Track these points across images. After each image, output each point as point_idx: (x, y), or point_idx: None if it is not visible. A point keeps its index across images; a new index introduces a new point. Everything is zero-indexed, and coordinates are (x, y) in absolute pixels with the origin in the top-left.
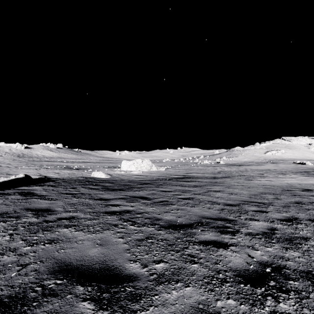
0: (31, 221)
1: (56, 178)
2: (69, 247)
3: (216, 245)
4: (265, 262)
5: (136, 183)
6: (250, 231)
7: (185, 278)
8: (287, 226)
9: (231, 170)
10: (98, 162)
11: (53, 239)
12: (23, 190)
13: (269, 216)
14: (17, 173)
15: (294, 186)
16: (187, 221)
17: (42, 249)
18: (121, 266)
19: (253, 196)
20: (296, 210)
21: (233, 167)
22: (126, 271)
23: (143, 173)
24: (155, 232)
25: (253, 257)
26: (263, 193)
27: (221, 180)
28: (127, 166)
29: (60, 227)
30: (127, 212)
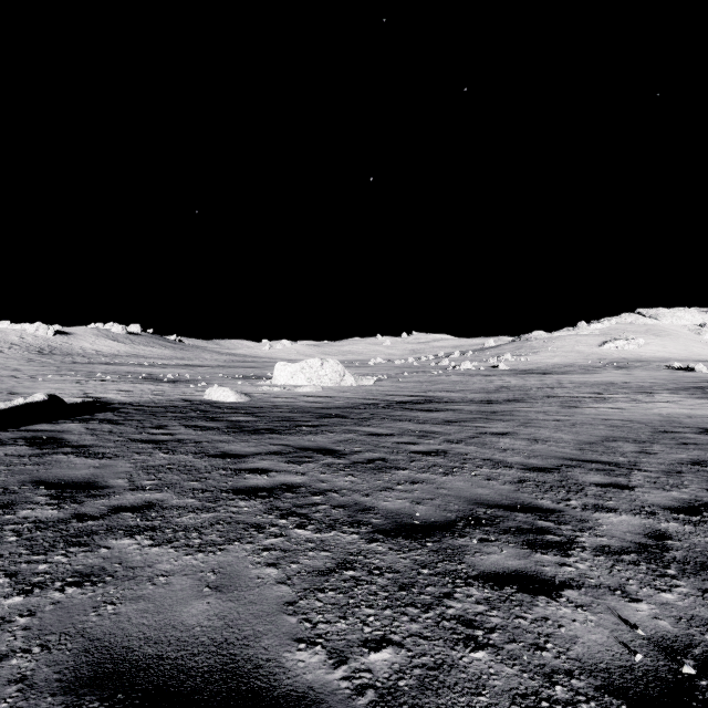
0: (41, 517)
1: (123, 402)
2: (130, 597)
3: (525, 586)
4: (671, 641)
5: (308, 415)
6: (604, 541)
7: (458, 702)
8: (692, 528)
9: (527, 384)
10: (222, 366)
11: (90, 572)
12: (38, 431)
13: (639, 498)
14: (33, 391)
15: (679, 422)
16: (440, 513)
17: (55, 606)
18: (272, 661)
19: (588, 448)
20: (699, 482)
21: (530, 376)
22: (286, 677)
23: (324, 392)
24: (362, 546)
25: (636, 625)
26: (610, 438)
27: (506, 408)
28: (288, 374)
29: (113, 534)
30: (288, 490)
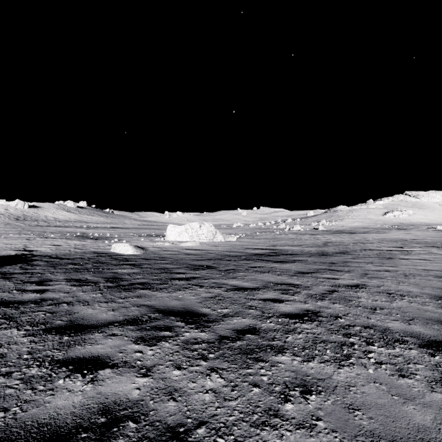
0: None
1: (45, 255)
2: None
3: None
4: None
5: (184, 267)
6: None
7: None
8: None
9: (344, 240)
10: (135, 228)
11: None
12: None
13: None
14: None
15: None
16: None
17: None
18: None
19: None
20: None
21: (343, 235)
22: None
23: (201, 246)
24: None
25: None
26: None
27: (339, 259)
28: (176, 233)
29: None
30: (99, 437)
